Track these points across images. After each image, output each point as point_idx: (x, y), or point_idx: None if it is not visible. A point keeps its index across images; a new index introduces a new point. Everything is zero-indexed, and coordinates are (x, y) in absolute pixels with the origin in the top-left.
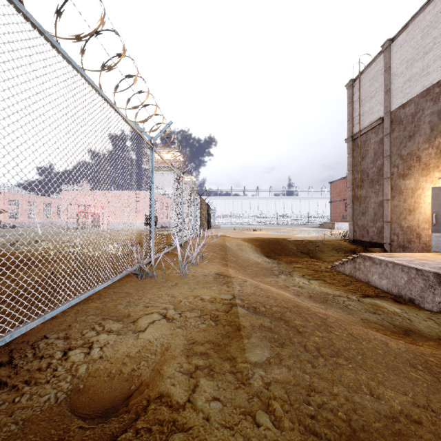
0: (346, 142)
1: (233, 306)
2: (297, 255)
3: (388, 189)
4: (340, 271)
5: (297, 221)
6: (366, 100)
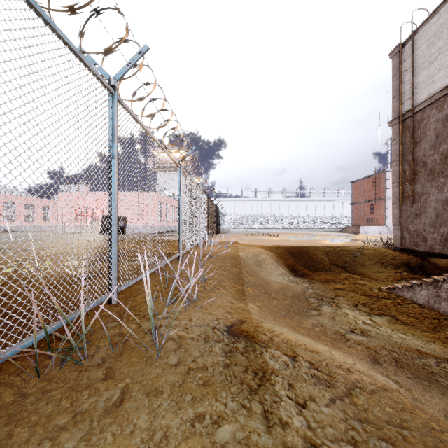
0: (390, 125)
1: None
2: (330, 268)
3: None
4: (406, 297)
5: (312, 225)
6: (422, 68)
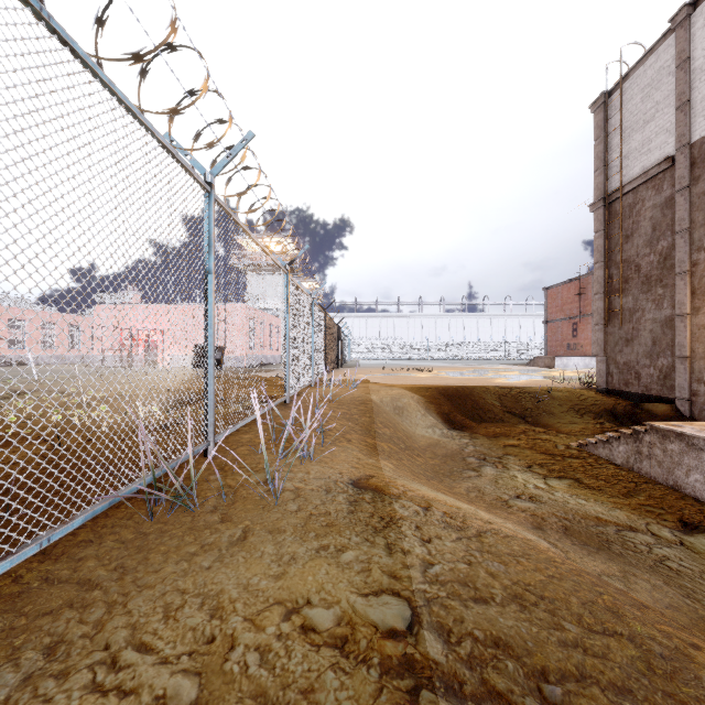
0: (591, 210)
1: (421, 696)
2: (503, 418)
3: (686, 293)
4: (601, 455)
5: (486, 354)
6: (634, 129)
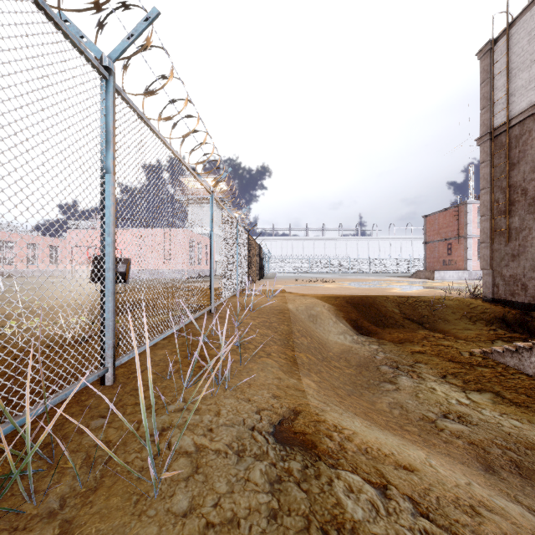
0: (478, 143)
1: None
2: (403, 324)
3: None
4: (508, 364)
5: (375, 268)
6: (520, 69)
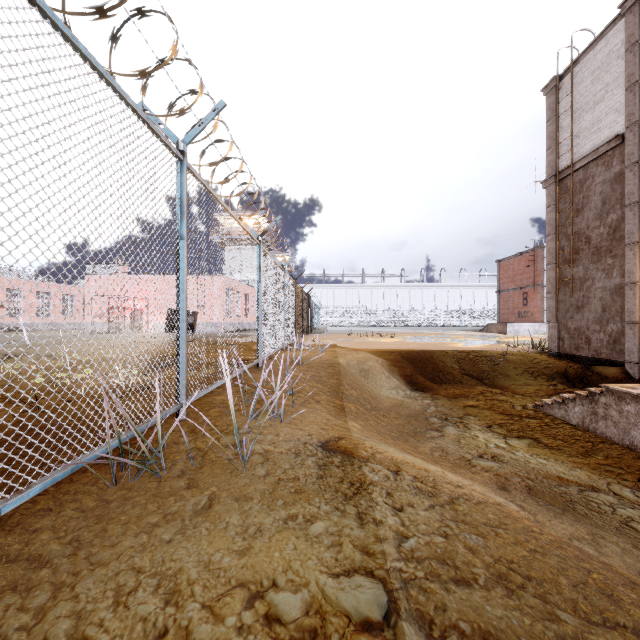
0: (543, 186)
1: None
2: (462, 380)
3: (635, 263)
4: (557, 416)
5: (443, 321)
6: (584, 110)
